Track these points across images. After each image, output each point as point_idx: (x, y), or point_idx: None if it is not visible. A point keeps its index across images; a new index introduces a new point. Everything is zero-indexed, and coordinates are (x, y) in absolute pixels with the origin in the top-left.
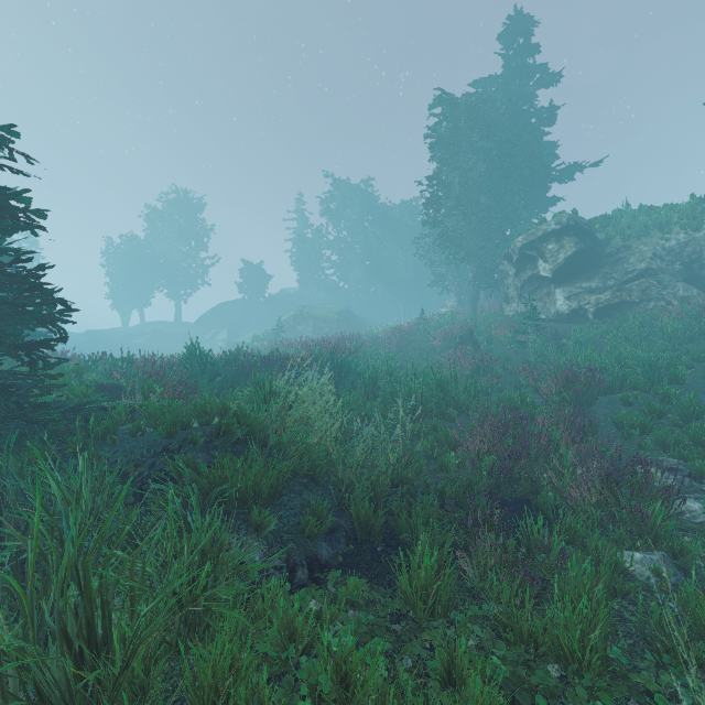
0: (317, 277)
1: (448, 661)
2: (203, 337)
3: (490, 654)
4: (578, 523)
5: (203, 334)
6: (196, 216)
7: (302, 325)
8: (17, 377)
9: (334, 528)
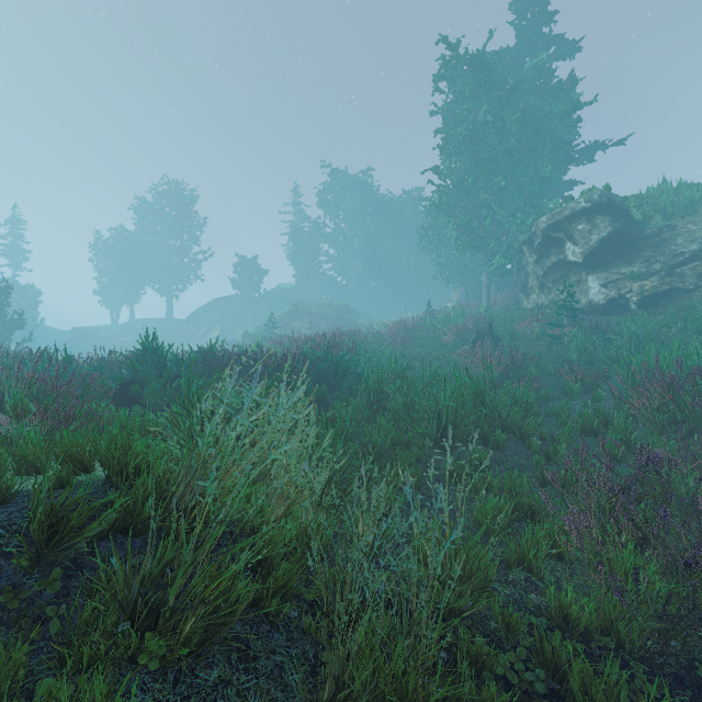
0: (314, 271)
1: None
2: (195, 335)
3: None
4: None
5: (195, 331)
6: (188, 208)
7: (297, 321)
8: None
9: None
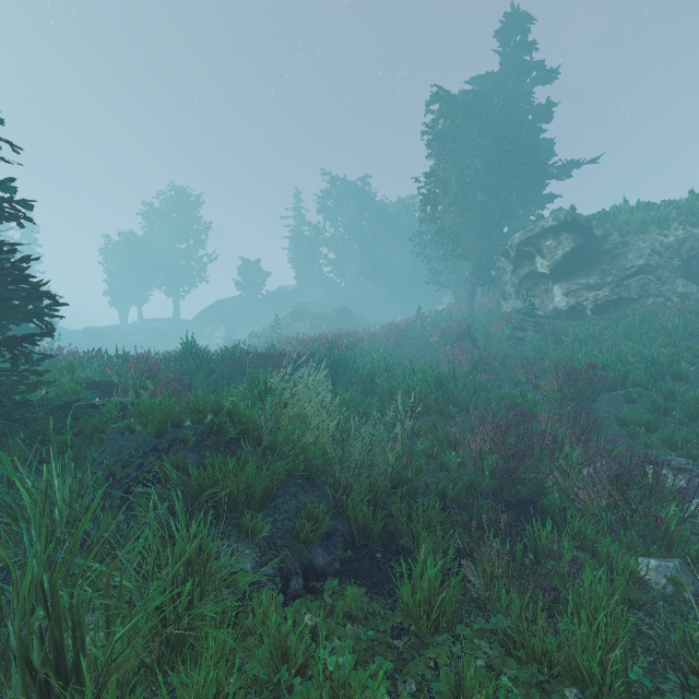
0: (315, 274)
1: (456, 684)
2: (200, 334)
3: (500, 674)
4: (588, 528)
5: (200, 331)
6: (194, 214)
7: (299, 322)
8: (0, 373)
9: (331, 532)
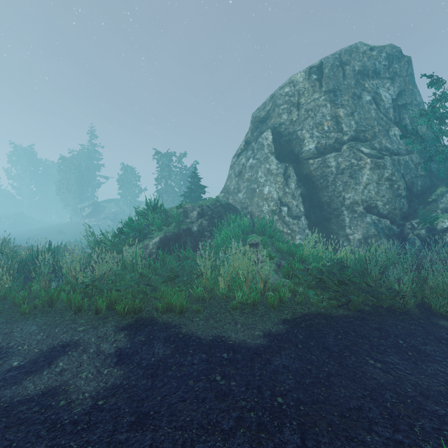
0: None
1: None
2: None
3: None
4: None
5: None
6: None
7: None
8: None
9: None
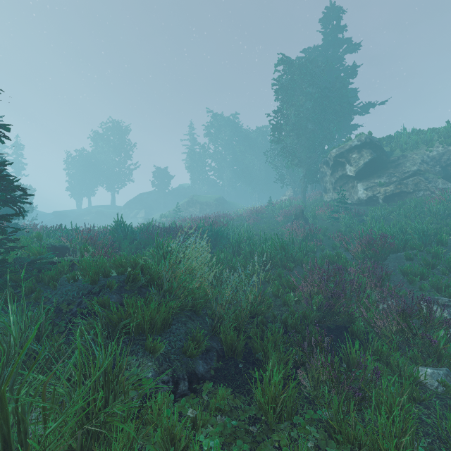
0: (202, 176)
1: None
2: (129, 215)
3: None
4: (384, 346)
5: (129, 213)
6: (124, 137)
7: (192, 207)
8: None
9: (208, 349)
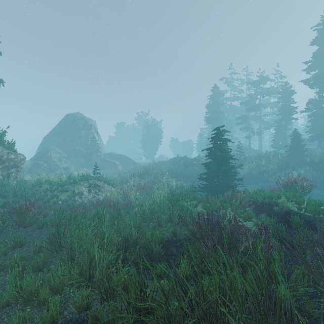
0: None
1: None
2: None
3: None
4: None
5: None
6: None
7: None
8: (212, 185)
9: None
